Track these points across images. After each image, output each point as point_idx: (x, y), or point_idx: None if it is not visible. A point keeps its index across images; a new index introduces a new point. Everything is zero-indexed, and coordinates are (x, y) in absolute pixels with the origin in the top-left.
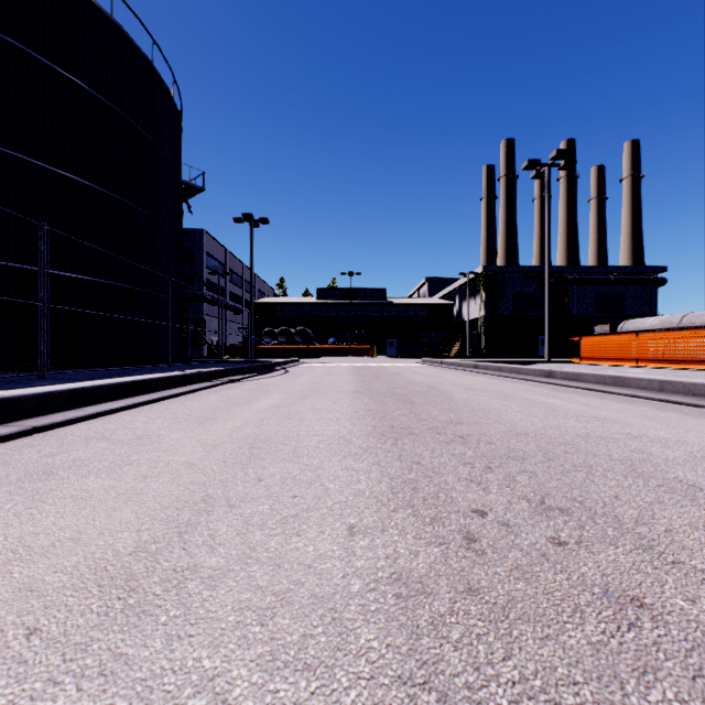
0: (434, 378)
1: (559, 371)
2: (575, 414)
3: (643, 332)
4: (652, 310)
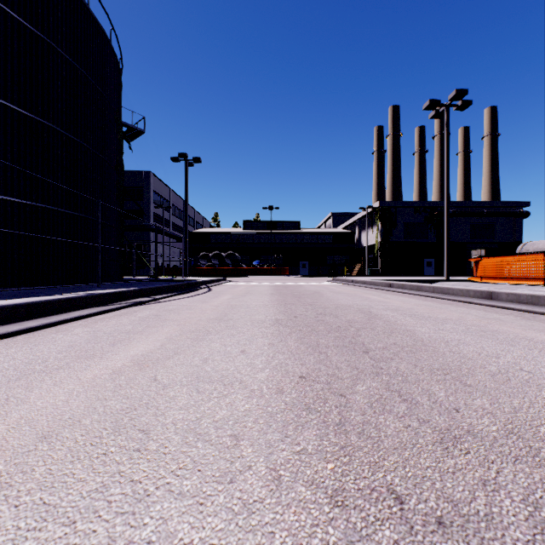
0: (358, 298)
1: (504, 293)
2: None
3: None
4: (518, 237)
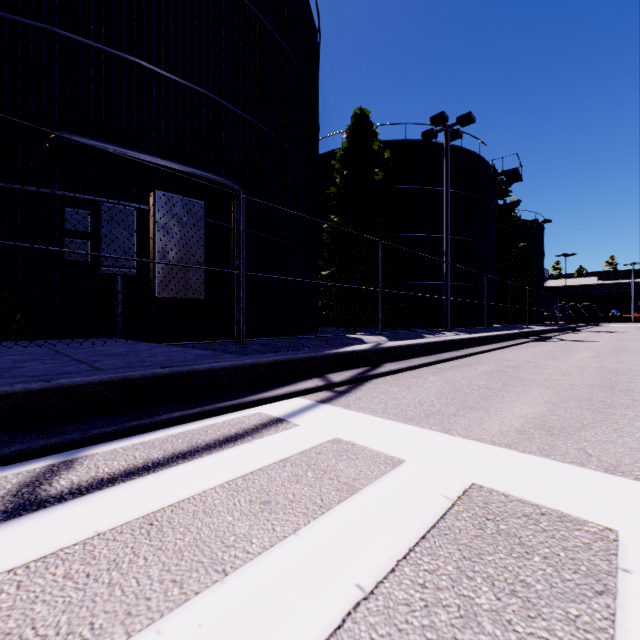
0: None
1: None
2: None
3: None
4: None
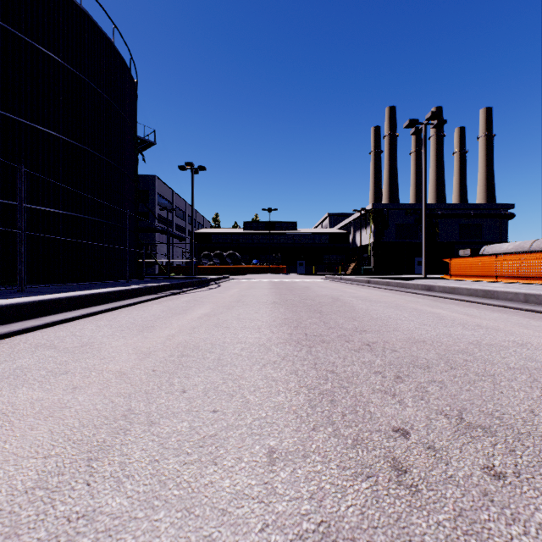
0: (336, 291)
1: (437, 286)
2: (460, 323)
3: (501, 254)
4: (503, 238)
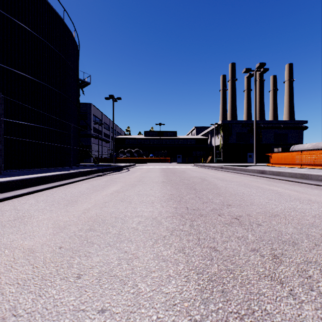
0: (202, 174)
1: (268, 170)
2: (296, 198)
3: (304, 150)
4: (301, 141)
